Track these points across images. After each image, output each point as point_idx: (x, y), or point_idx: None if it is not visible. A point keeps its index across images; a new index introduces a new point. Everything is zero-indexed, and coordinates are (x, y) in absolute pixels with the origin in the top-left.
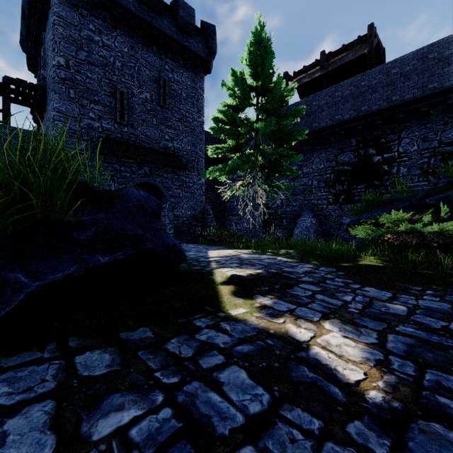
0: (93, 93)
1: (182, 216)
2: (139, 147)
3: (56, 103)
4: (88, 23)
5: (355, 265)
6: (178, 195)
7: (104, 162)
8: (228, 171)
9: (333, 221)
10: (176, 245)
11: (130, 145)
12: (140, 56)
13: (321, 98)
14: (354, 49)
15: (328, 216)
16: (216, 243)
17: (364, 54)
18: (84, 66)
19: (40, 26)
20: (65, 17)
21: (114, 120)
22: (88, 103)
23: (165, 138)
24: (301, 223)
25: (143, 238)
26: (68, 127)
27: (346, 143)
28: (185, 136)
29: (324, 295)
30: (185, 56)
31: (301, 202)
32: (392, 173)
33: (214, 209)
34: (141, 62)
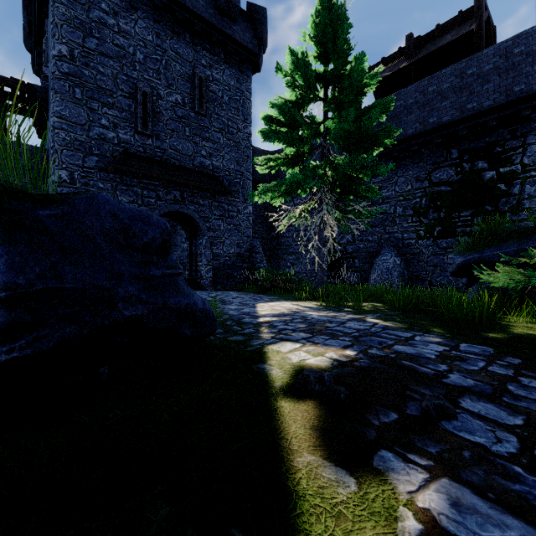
0: (107, 94)
1: (224, 254)
2: (167, 165)
3: (57, 106)
4: (99, 1)
5: (514, 336)
6: (218, 227)
7: (121, 184)
8: (284, 192)
9: (425, 262)
10: (195, 306)
11: (155, 162)
12: (168, 47)
13: (409, 95)
14: (453, 29)
15: (418, 255)
16: (267, 291)
17: (472, 31)
18: (94, 57)
19: (42, 12)
20: None
21: (134, 129)
22: (99, 107)
23: (202, 153)
24: (380, 263)
25: (113, 296)
26: (72, 137)
27: (444, 155)
28: (227, 151)
29: None
30: (227, 47)
31: (380, 236)
32: (513, 194)
33: (265, 246)
34: (169, 54)
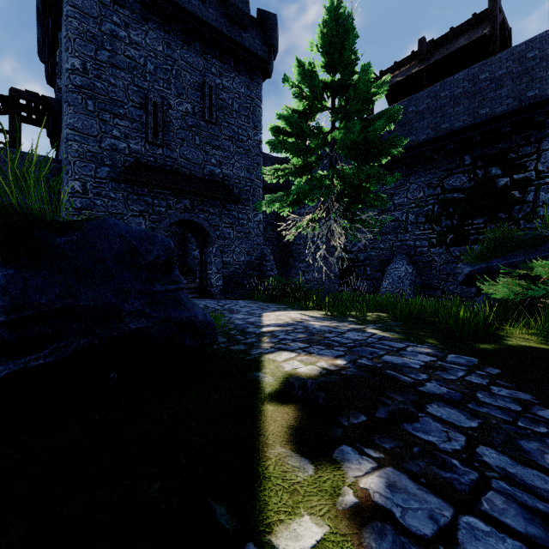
0: (118, 105)
1: (234, 263)
2: (178, 174)
3: (70, 118)
4: (111, 14)
5: (505, 348)
6: (228, 235)
7: (132, 194)
8: (292, 201)
9: (438, 270)
10: (196, 318)
11: (166, 171)
12: (179, 57)
13: (420, 101)
14: (467, 32)
15: (430, 263)
16: (276, 300)
17: (484, 35)
18: (106, 69)
19: (56, 25)
20: (81, 6)
21: (145, 139)
22: (111, 118)
23: (212, 162)
24: (391, 272)
25: (121, 311)
26: (85, 148)
27: (456, 161)
28: (237, 159)
29: (497, 449)
30: (237, 55)
31: (392, 244)
32: (527, 202)
33: (276, 253)
34: (180, 64)
